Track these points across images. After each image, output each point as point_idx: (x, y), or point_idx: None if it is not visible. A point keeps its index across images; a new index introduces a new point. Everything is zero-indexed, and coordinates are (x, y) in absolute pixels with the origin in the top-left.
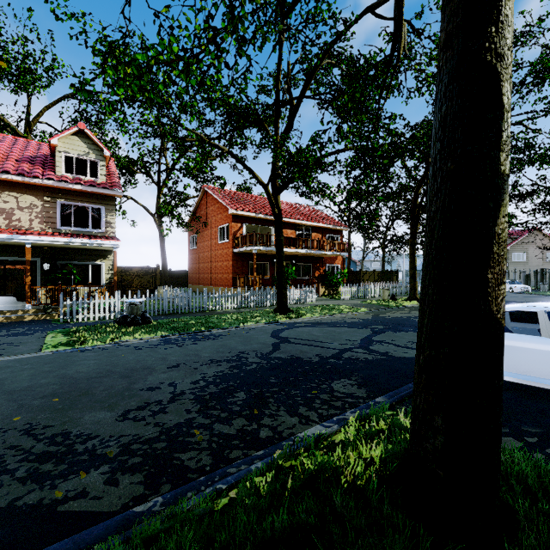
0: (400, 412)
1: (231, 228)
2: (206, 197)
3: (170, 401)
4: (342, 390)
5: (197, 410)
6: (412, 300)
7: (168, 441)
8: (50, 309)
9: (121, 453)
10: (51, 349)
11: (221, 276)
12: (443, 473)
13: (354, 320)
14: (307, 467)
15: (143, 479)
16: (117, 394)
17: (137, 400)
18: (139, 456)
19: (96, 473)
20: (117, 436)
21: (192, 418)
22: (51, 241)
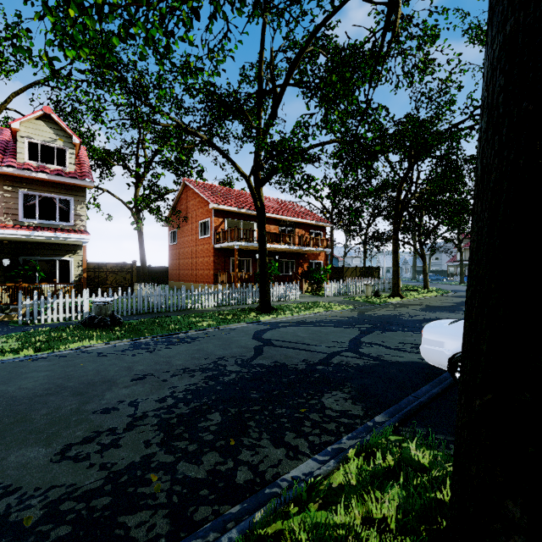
0: (406, 436)
1: (212, 222)
2: (187, 191)
3: (127, 429)
4: (335, 407)
5: (159, 441)
6: (395, 296)
7: (113, 494)
8: (8, 310)
9: (44, 519)
10: None
11: (202, 272)
12: None
13: (340, 318)
14: (298, 535)
15: None
16: (61, 419)
17: (85, 427)
18: (68, 524)
19: None
20: (45, 489)
21: (150, 455)
22: (9, 234)
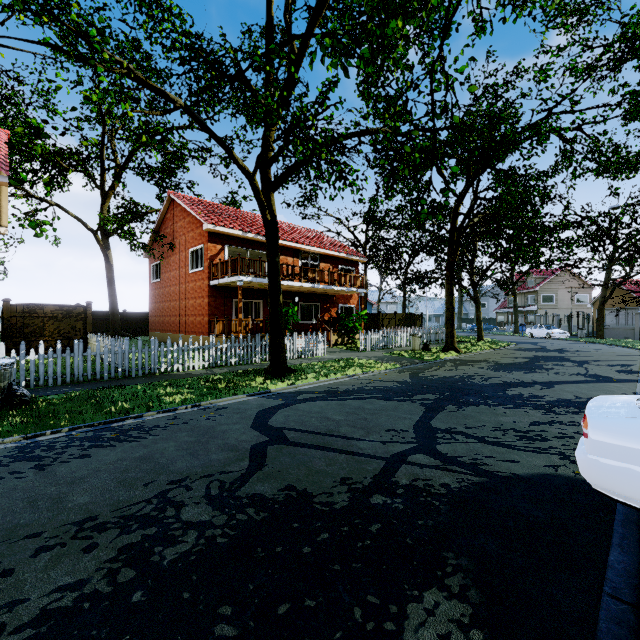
0: None
1: (207, 250)
2: (173, 208)
3: None
4: None
5: None
6: (450, 350)
7: None
8: None
9: None
10: None
11: (193, 319)
12: None
13: (387, 383)
14: None
15: None
16: None
17: None
18: None
19: None
20: None
21: None
22: None
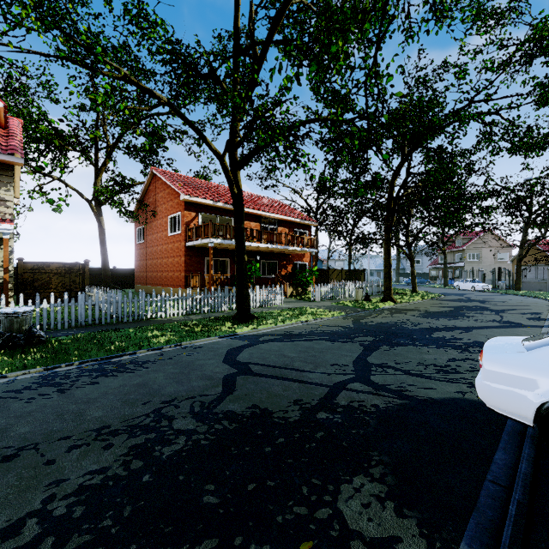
0: None
1: (183, 217)
2: (155, 181)
3: None
4: (367, 529)
5: None
6: (387, 300)
7: None
8: None
9: None
10: None
11: (172, 274)
12: None
13: (333, 328)
14: None
15: None
16: None
17: None
18: None
19: None
20: None
21: None
22: None
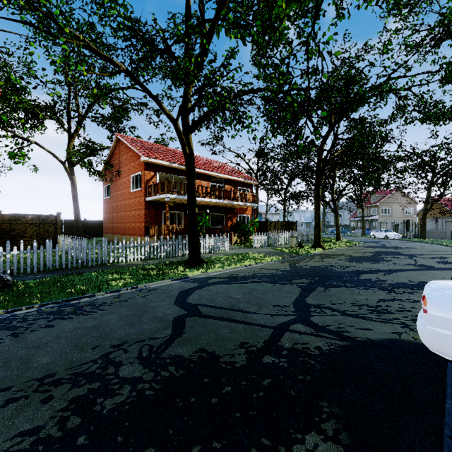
0: None
1: (143, 176)
2: (119, 145)
3: None
4: None
5: None
6: (317, 247)
7: None
8: None
9: None
10: None
11: (133, 225)
12: None
13: (273, 271)
14: None
15: None
16: None
17: None
18: None
19: None
20: None
21: None
22: None
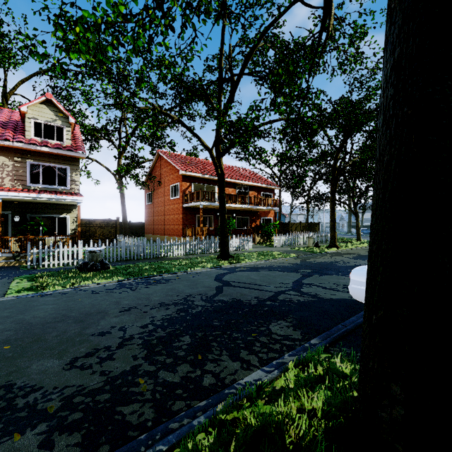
0: (334, 354)
1: (181, 186)
2: (160, 160)
3: (118, 347)
4: (279, 332)
5: (143, 356)
6: (332, 247)
7: (111, 392)
8: (19, 257)
9: (62, 408)
10: (14, 294)
11: (172, 227)
12: (404, 448)
13: (285, 264)
14: (249, 420)
15: (81, 439)
16: (68, 339)
17: (86, 346)
18: (80, 411)
19: (32, 434)
20: (61, 388)
21: (138, 365)
22: (20, 196)
